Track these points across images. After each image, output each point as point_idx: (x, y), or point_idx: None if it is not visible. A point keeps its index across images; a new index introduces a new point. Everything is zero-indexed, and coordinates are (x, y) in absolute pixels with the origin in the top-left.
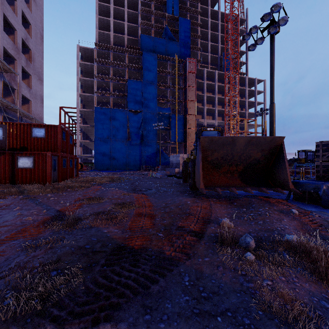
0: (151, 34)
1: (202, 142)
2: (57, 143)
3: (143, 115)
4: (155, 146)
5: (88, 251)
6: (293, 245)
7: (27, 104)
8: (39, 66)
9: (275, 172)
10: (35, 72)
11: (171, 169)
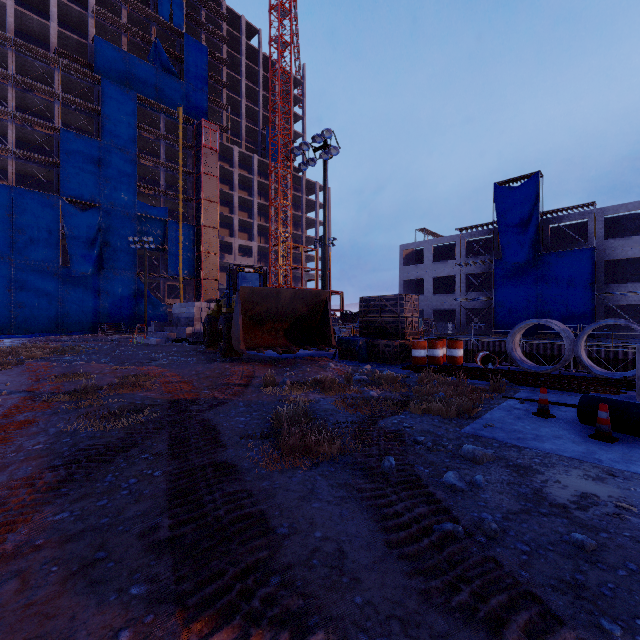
0: (122, 43)
1: (242, 293)
2: None
3: (102, 215)
4: (133, 282)
5: (142, 404)
6: (316, 381)
7: None
8: None
9: (322, 329)
10: None
11: (177, 329)
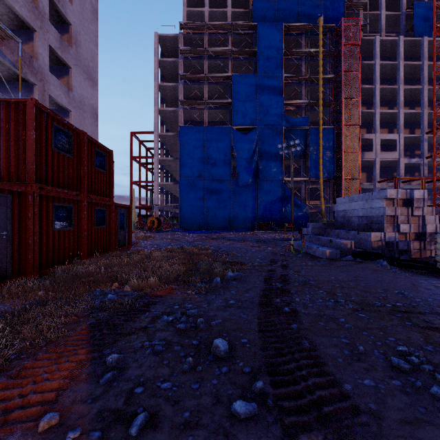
0: None
1: None
2: (25, 156)
3: (258, 135)
4: (280, 187)
5: None
6: None
7: (67, 118)
8: (89, 57)
9: None
10: (81, 64)
11: (349, 234)
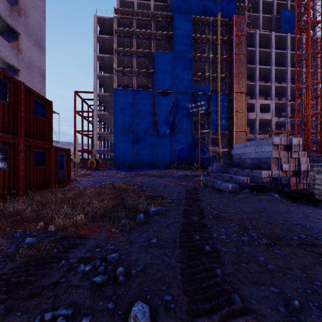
0: None
1: None
2: None
3: (174, 97)
4: (190, 136)
5: None
6: None
7: (17, 75)
8: (37, 27)
9: None
10: (30, 32)
11: (244, 172)
